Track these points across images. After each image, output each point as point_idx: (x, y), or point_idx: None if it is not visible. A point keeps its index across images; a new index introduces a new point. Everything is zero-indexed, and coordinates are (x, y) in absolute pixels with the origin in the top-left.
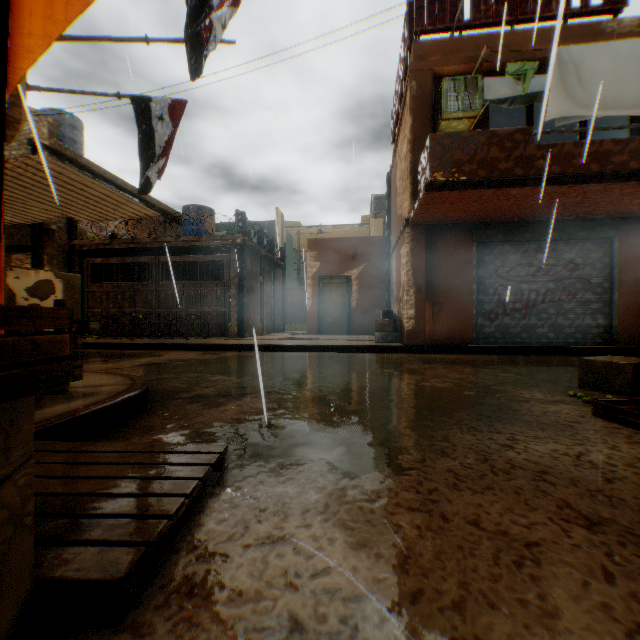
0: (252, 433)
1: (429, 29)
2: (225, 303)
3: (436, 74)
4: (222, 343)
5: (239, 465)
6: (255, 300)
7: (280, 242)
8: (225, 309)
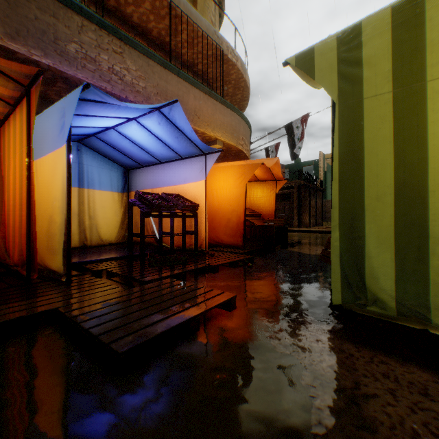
0: (305, 243)
1: None
2: (291, 212)
3: None
4: (291, 229)
5: (303, 244)
6: (306, 210)
7: (322, 171)
8: (291, 214)
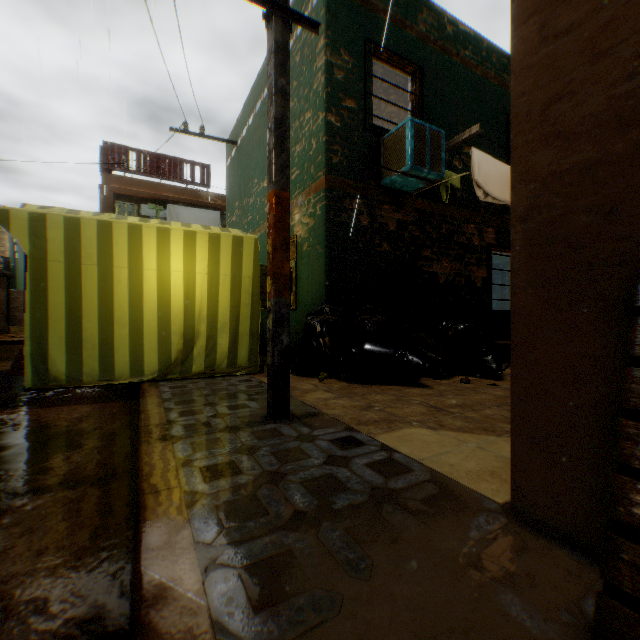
0: None
1: (112, 168)
2: None
3: (117, 192)
4: None
5: None
6: None
7: (10, 241)
8: None
